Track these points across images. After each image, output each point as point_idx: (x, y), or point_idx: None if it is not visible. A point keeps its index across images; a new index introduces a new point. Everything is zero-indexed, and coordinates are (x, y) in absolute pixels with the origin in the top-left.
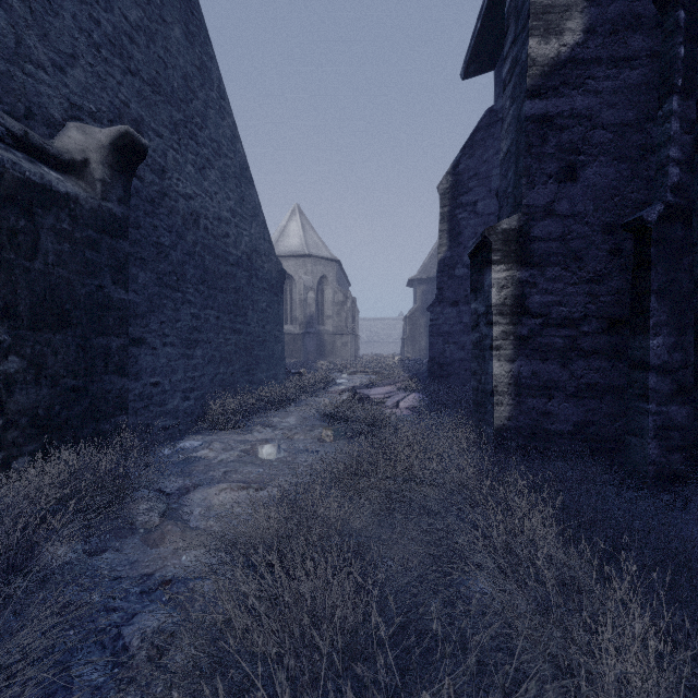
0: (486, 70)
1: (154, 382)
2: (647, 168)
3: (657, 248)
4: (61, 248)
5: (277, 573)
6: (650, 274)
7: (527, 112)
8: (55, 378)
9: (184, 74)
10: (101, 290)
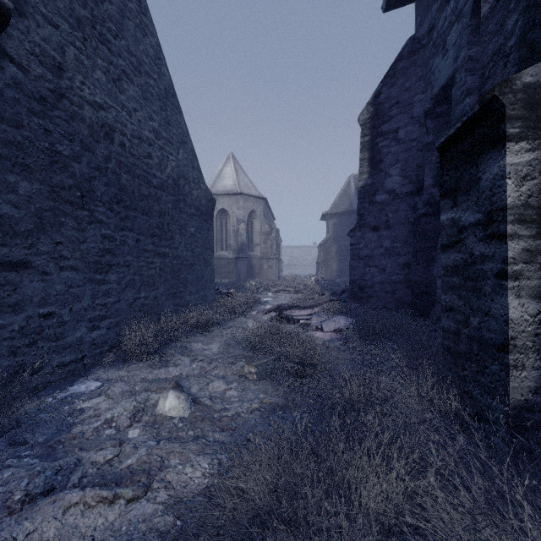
0: (407, 1)
1: (45, 313)
2: None
3: None
4: None
5: None
6: None
7: None
8: None
9: None
10: None
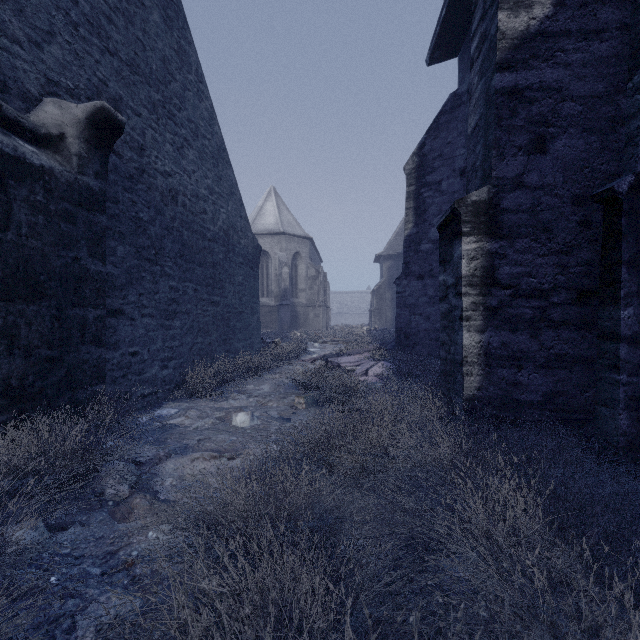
0: (450, 56)
1: (132, 351)
2: (616, 140)
3: (627, 218)
4: (35, 219)
5: (241, 563)
6: (621, 245)
7: (496, 85)
8: (28, 349)
9: (163, 57)
10: (78, 262)
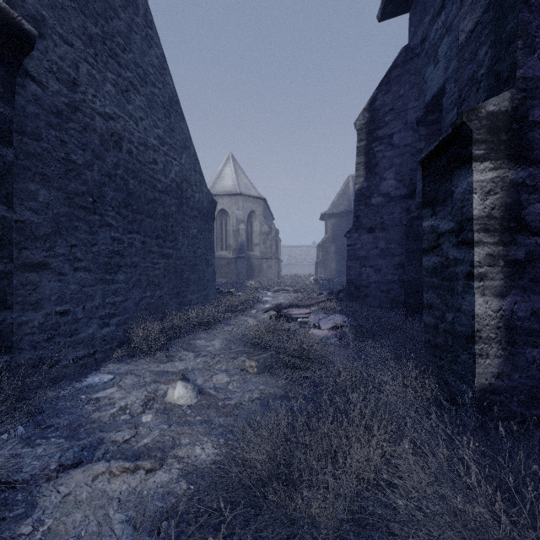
0: (402, 11)
1: (61, 310)
2: None
3: None
4: None
5: None
6: None
7: None
8: None
9: None
10: None
